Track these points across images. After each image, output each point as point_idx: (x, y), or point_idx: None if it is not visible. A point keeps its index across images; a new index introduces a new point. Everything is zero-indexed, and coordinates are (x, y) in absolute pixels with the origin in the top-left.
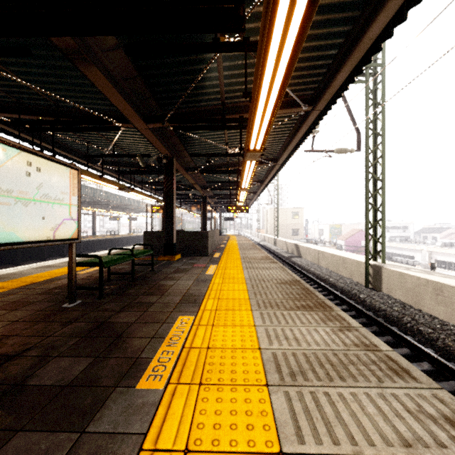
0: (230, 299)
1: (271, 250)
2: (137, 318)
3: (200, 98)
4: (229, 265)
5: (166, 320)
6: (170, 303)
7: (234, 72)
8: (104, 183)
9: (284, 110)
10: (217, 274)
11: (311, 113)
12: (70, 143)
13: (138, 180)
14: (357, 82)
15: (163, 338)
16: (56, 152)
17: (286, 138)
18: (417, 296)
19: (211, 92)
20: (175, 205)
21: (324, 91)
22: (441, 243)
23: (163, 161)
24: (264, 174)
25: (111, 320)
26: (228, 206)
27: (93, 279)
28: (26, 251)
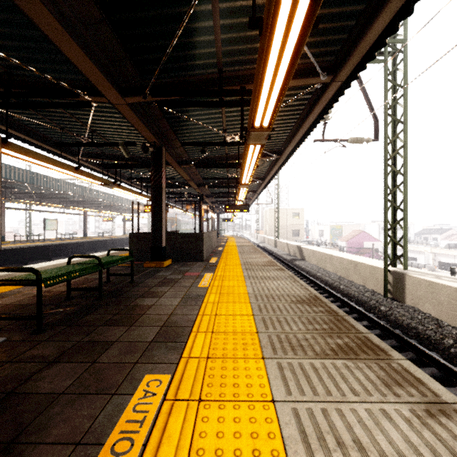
0: (230, 333)
1: (272, 252)
2: (73, 381)
3: (190, 63)
4: (227, 274)
5: (121, 387)
6: (140, 341)
7: (234, 21)
8: (81, 176)
9: (296, 80)
10: (212, 286)
11: (329, 86)
12: (42, 131)
13: (128, 176)
14: (375, 62)
15: (99, 443)
16: (26, 140)
17: (294, 125)
18: (455, 311)
19: (204, 53)
20: (164, 202)
21: (352, 50)
22: (445, 244)
23: (150, 149)
24: (265, 170)
25: (25, 388)
26: (226, 205)
27: (49, 296)
28: (5, 254)
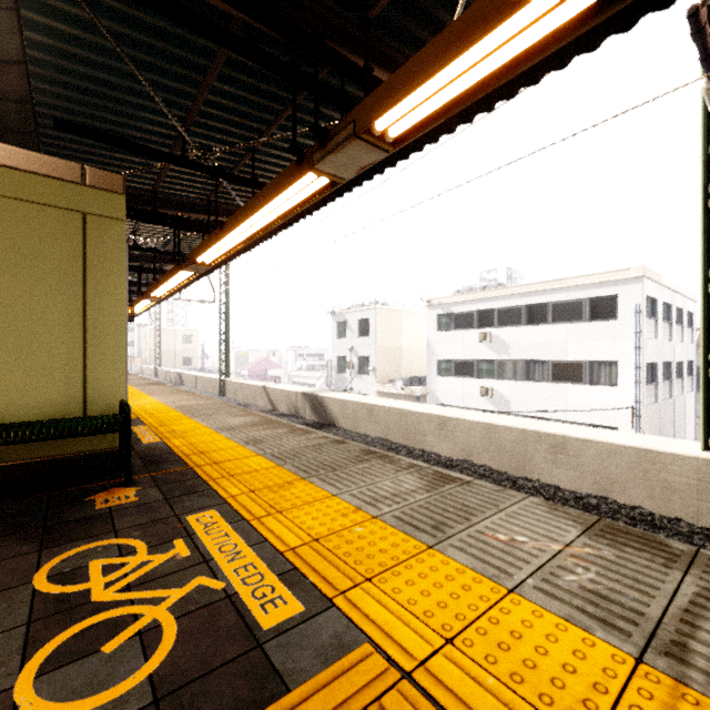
0: None
1: None
2: None
3: None
4: None
5: None
6: None
7: None
8: None
9: None
10: None
11: None
12: None
13: None
14: None
15: None
16: None
17: None
18: (236, 392)
19: None
20: None
21: None
22: None
23: None
24: None
25: None
26: None
27: None
28: None
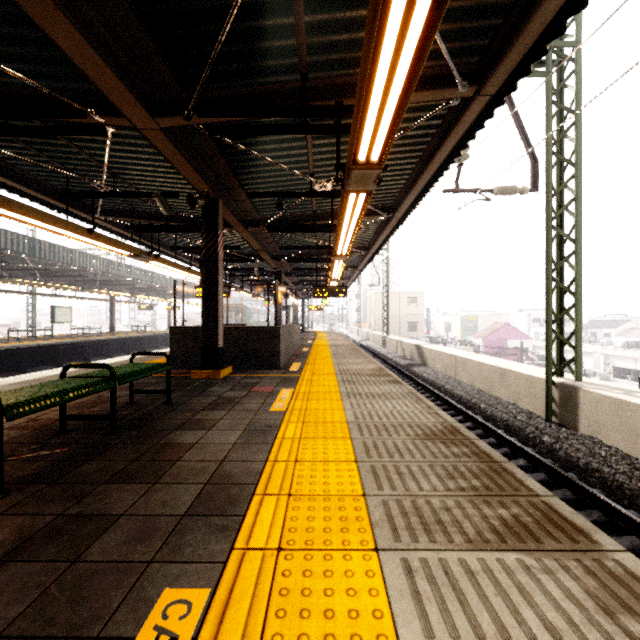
0: (318, 497)
1: (379, 354)
2: (27, 606)
3: (258, 64)
4: (315, 389)
5: (114, 619)
6: (164, 515)
7: None
8: (97, 242)
9: (421, 93)
10: (292, 410)
11: (471, 102)
12: (40, 175)
13: (172, 245)
14: (533, 75)
15: None
16: (15, 189)
17: (414, 167)
18: None
19: (279, 47)
20: (221, 282)
21: (510, 42)
22: (622, 343)
23: (199, 201)
24: (370, 236)
25: None
26: (314, 287)
27: (33, 428)
28: None
